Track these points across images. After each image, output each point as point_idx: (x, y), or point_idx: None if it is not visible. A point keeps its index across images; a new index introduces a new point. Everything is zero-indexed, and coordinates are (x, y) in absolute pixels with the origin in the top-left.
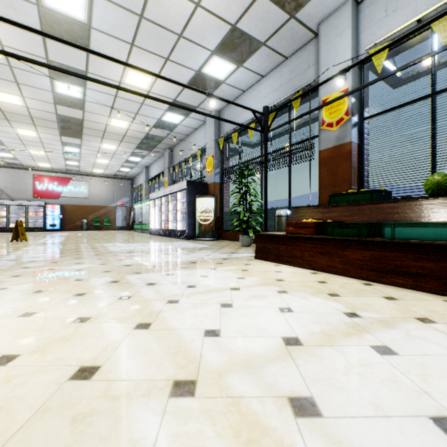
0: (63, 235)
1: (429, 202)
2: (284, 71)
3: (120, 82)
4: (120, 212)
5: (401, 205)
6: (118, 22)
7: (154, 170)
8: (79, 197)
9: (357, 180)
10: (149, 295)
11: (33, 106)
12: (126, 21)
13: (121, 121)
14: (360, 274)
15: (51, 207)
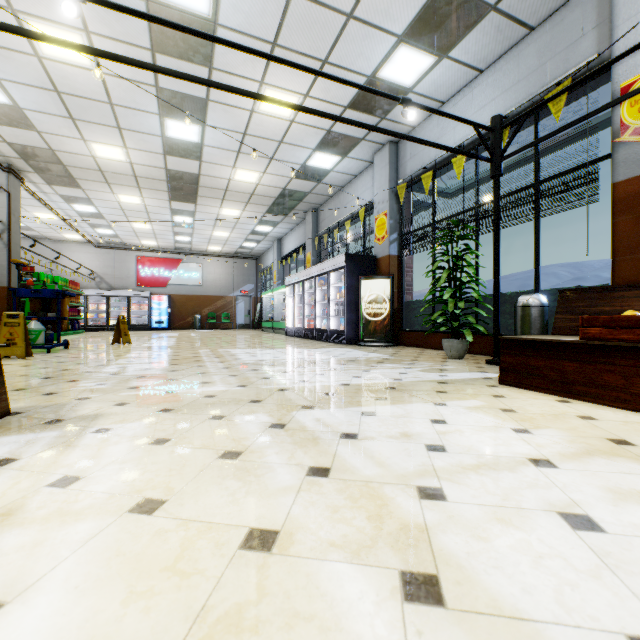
0: (173, 336)
1: None
2: (526, 54)
3: (252, 111)
4: (242, 304)
5: None
6: (256, 8)
7: (290, 244)
8: (190, 284)
9: None
10: (364, 469)
11: (138, 160)
12: (267, 4)
13: (249, 172)
14: None
15: (157, 298)
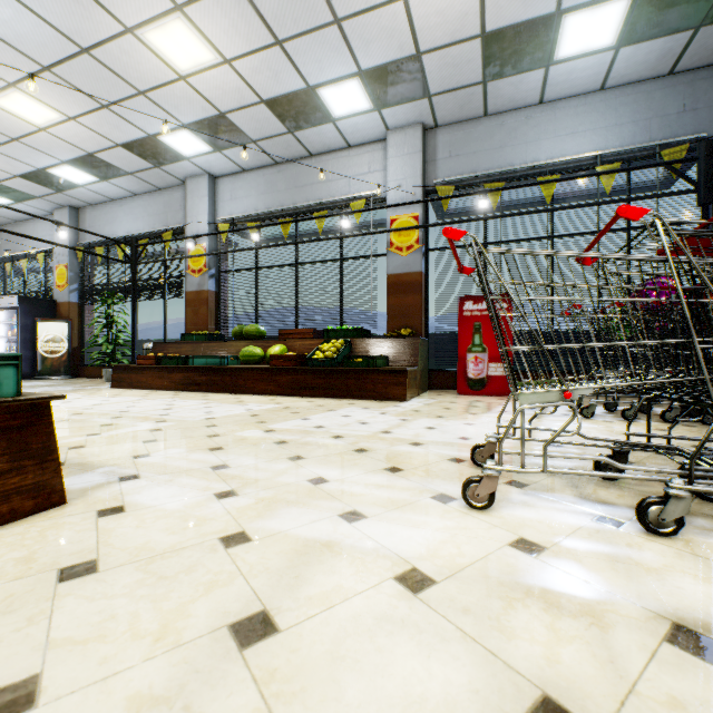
0: None
1: (230, 343)
2: (159, 201)
3: None
4: None
5: (219, 345)
6: None
7: None
8: None
9: (215, 321)
10: None
11: None
12: None
13: None
14: (178, 388)
15: None
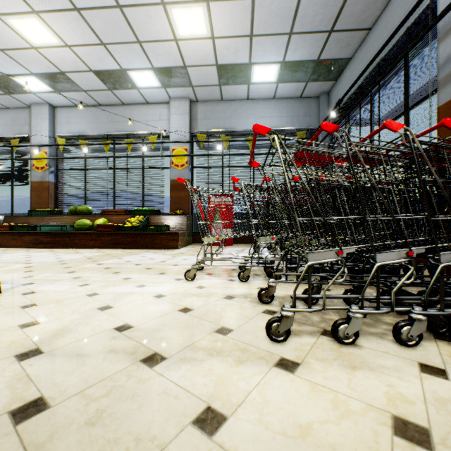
0: None
1: (67, 217)
2: (7, 116)
3: None
4: None
5: (59, 218)
6: None
7: None
8: None
9: (54, 202)
10: None
11: None
12: None
13: None
14: (29, 246)
15: None
